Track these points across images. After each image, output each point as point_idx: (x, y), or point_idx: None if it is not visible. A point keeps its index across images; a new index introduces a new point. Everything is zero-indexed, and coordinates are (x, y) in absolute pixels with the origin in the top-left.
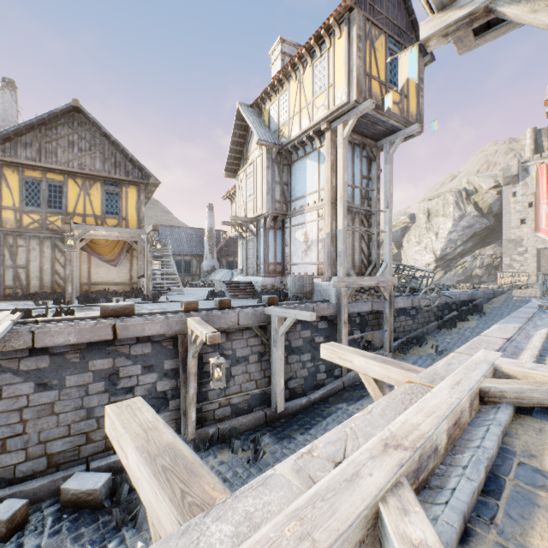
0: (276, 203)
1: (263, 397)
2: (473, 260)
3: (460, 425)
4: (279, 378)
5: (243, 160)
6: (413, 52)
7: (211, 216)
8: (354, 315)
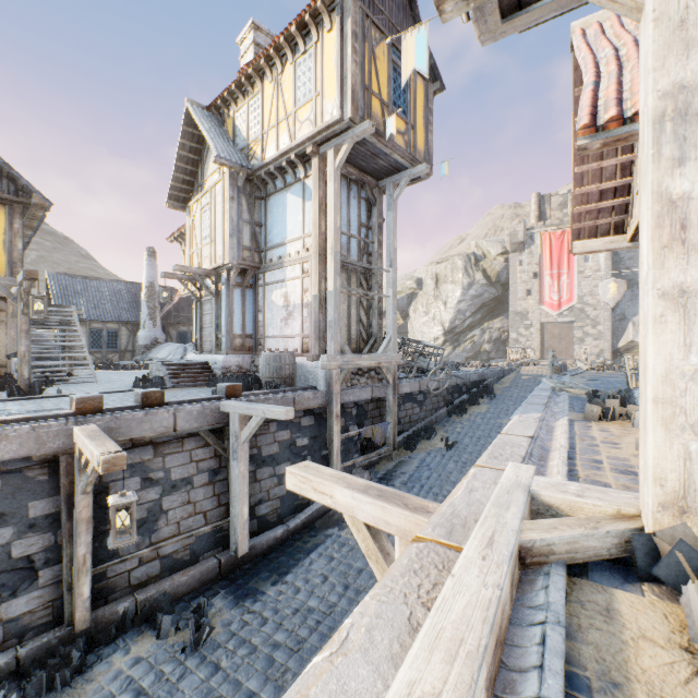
0: (244, 250)
1: (216, 537)
2: (482, 334)
3: (501, 639)
4: (241, 505)
5: (197, 186)
6: (421, 32)
7: (151, 265)
8: (350, 405)
